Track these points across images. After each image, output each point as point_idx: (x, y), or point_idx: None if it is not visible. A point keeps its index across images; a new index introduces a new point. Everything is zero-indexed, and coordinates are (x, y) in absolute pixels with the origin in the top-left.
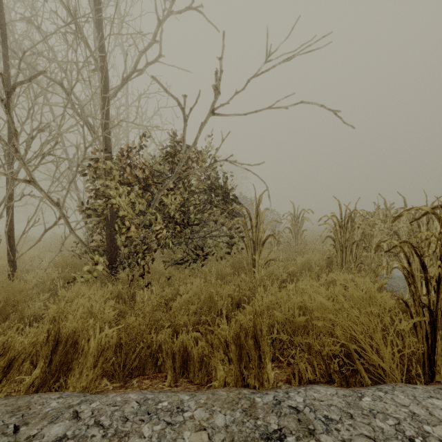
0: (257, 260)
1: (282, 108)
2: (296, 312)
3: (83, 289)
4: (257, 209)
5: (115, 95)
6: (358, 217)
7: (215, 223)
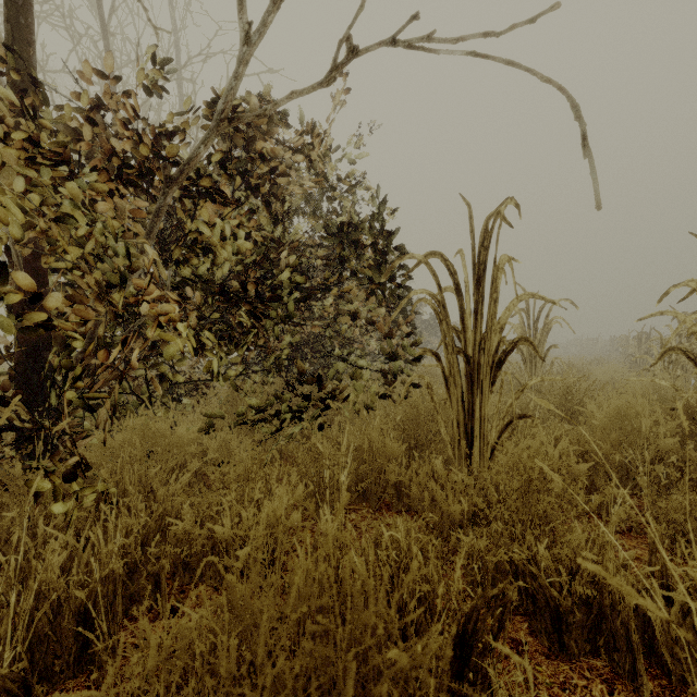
0: (479, 416)
1: None
2: None
3: None
4: (479, 260)
5: None
6: None
7: (352, 319)
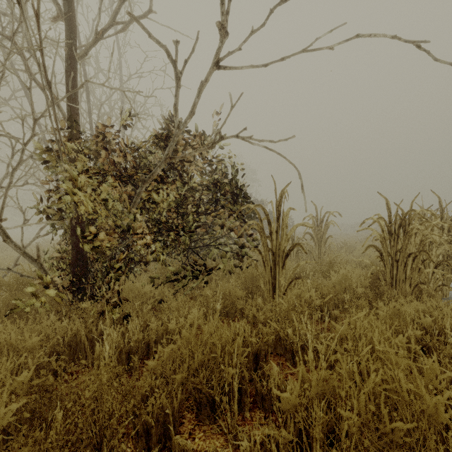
0: (278, 278)
1: (324, 48)
2: (385, 411)
3: (3, 335)
4: (278, 209)
5: (86, 54)
6: (416, 220)
7: (221, 228)
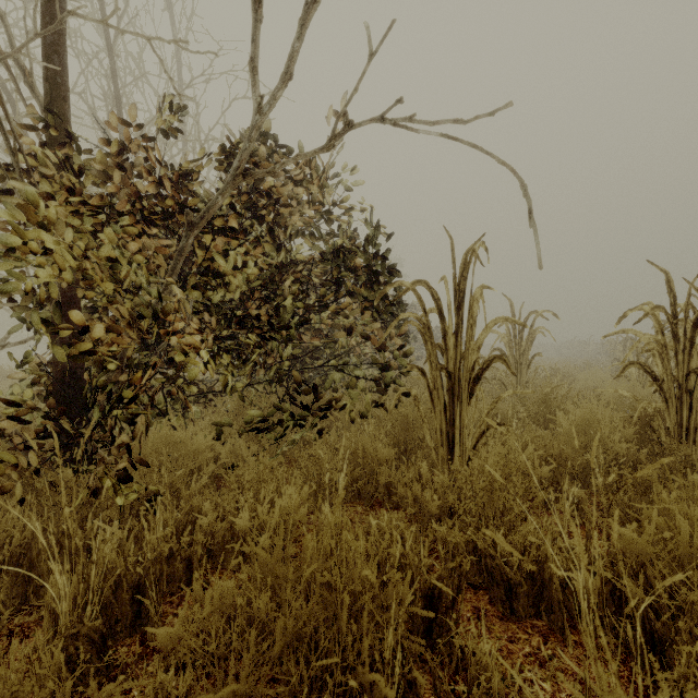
0: (459, 424)
1: None
2: None
3: None
4: (459, 288)
5: None
6: None
7: (348, 333)
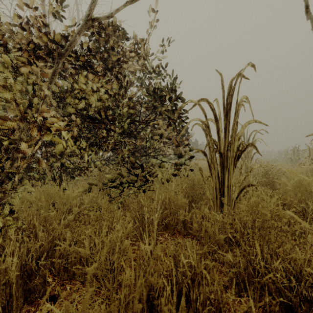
0: (227, 184)
1: None
2: None
3: None
4: (227, 102)
5: None
6: None
7: (159, 137)
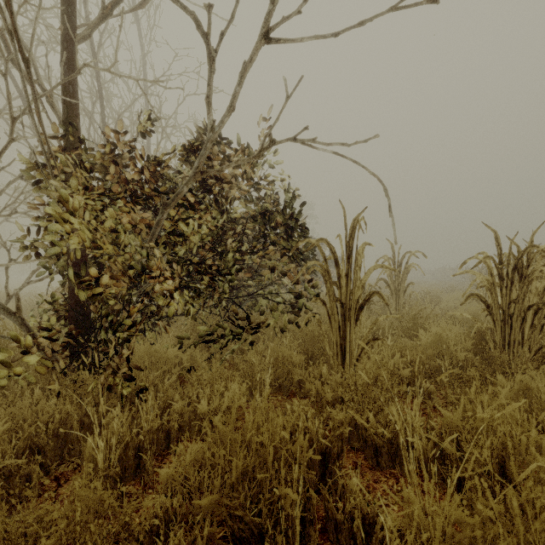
0: (349, 339)
1: (423, 3)
2: None
3: None
4: (349, 245)
5: (89, 35)
6: (538, 260)
7: (271, 271)
